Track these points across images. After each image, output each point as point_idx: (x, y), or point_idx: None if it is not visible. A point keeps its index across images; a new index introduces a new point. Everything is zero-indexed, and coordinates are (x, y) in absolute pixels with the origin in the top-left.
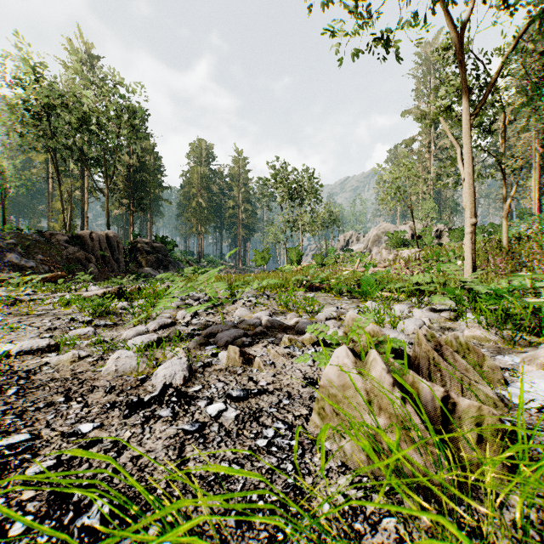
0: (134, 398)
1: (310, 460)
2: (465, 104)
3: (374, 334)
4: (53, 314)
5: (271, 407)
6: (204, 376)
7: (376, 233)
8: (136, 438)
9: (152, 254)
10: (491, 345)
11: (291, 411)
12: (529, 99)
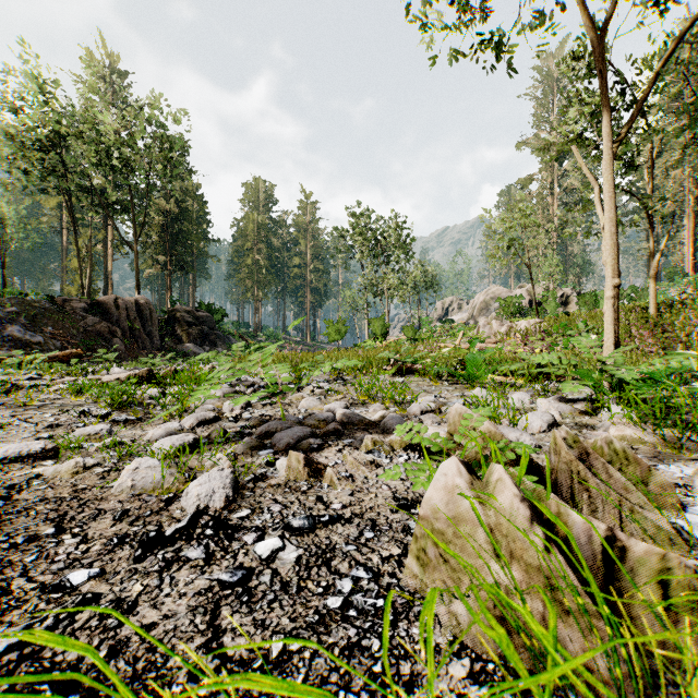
0: (154, 528)
1: (406, 632)
2: (605, 128)
3: (490, 436)
4: (59, 406)
5: (348, 543)
6: (255, 495)
7: (484, 299)
8: (149, 594)
9: (195, 326)
10: (648, 449)
11: (376, 550)
12: (690, 119)
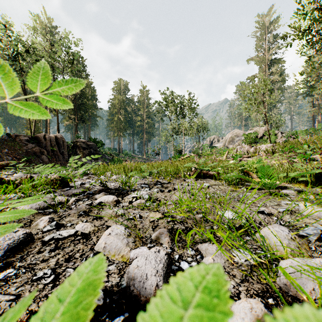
0: None
1: None
2: None
3: None
4: None
5: None
6: None
7: (231, 136)
8: None
9: (87, 149)
10: None
11: None
12: None
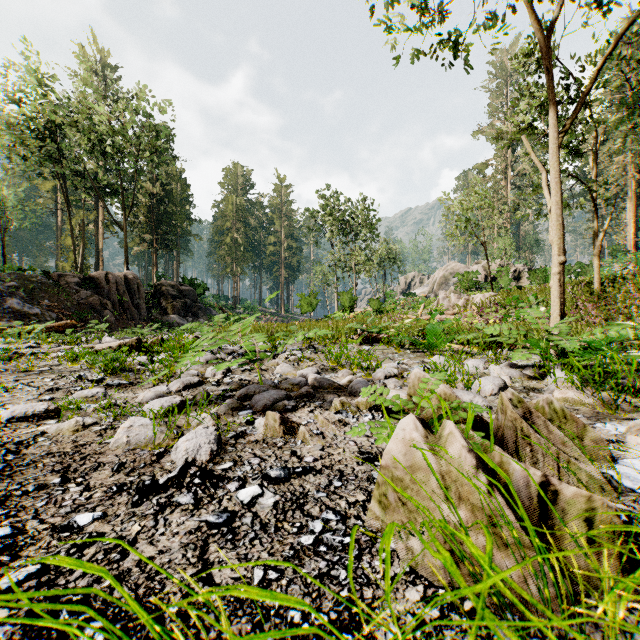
0: (148, 478)
1: (369, 564)
2: (552, 119)
3: (446, 397)
4: (57, 371)
5: (319, 491)
6: (236, 450)
7: (443, 274)
8: (146, 533)
9: (179, 299)
10: (588, 410)
11: (344, 497)
12: (629, 112)
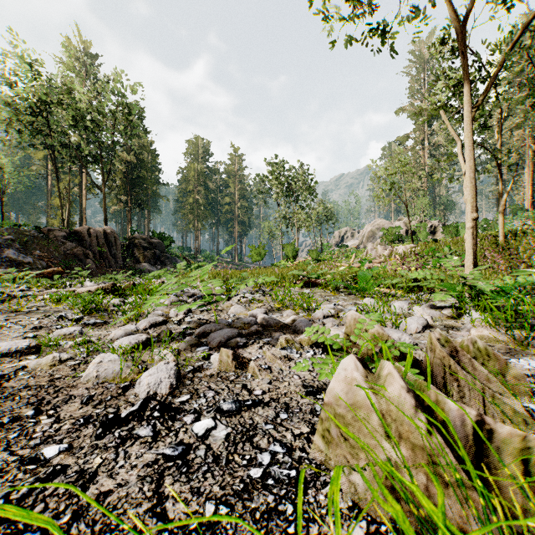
0: (113, 410)
1: (314, 498)
2: (466, 96)
3: (379, 336)
4: (43, 312)
5: (267, 423)
6: (193, 383)
7: (371, 229)
8: (107, 466)
9: (149, 250)
10: (501, 346)
11: (289, 429)
12: (532, 89)
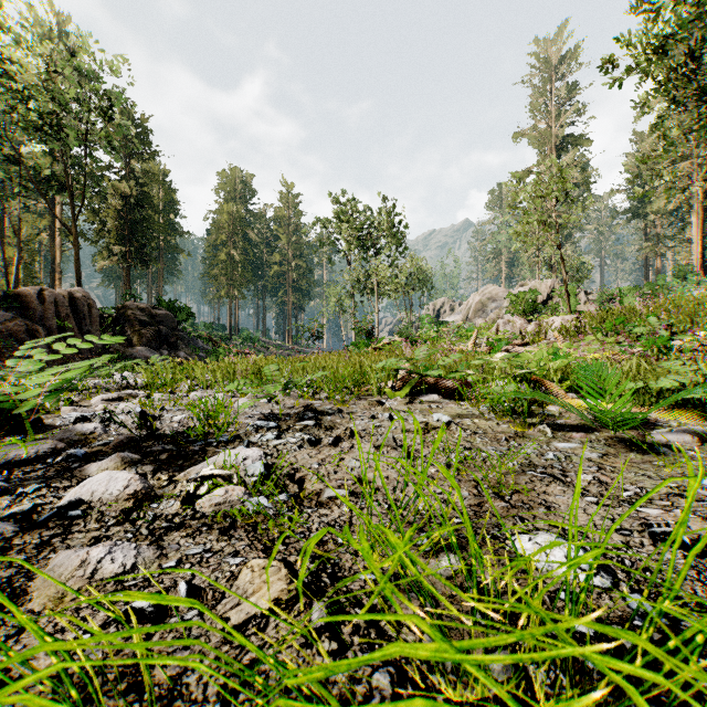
0: None
1: None
2: None
3: None
4: None
5: None
6: None
7: (480, 299)
8: None
9: (150, 326)
10: None
11: None
12: None
